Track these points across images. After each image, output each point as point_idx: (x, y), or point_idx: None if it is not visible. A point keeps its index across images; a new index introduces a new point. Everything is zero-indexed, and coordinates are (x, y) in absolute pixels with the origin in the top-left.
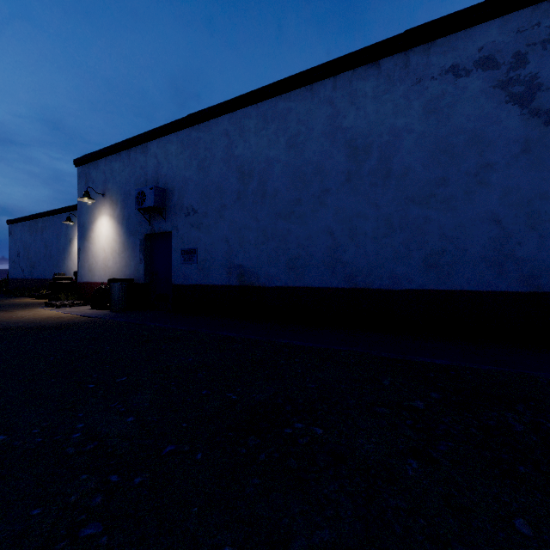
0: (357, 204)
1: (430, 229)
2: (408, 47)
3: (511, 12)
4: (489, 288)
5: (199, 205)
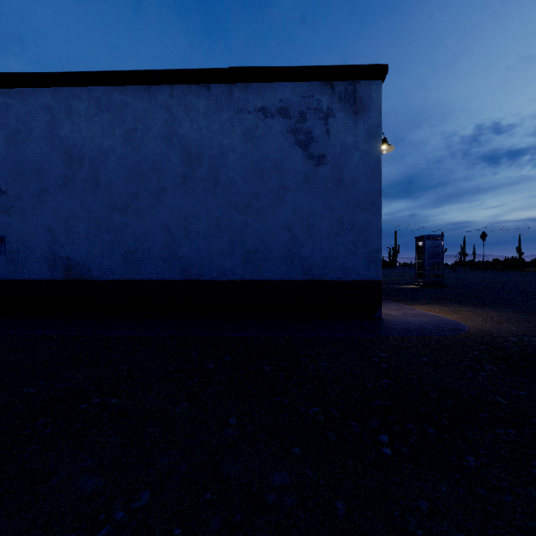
0: (191, 206)
1: (248, 232)
2: (232, 81)
3: (298, 81)
4: (285, 278)
5: (9, 185)
